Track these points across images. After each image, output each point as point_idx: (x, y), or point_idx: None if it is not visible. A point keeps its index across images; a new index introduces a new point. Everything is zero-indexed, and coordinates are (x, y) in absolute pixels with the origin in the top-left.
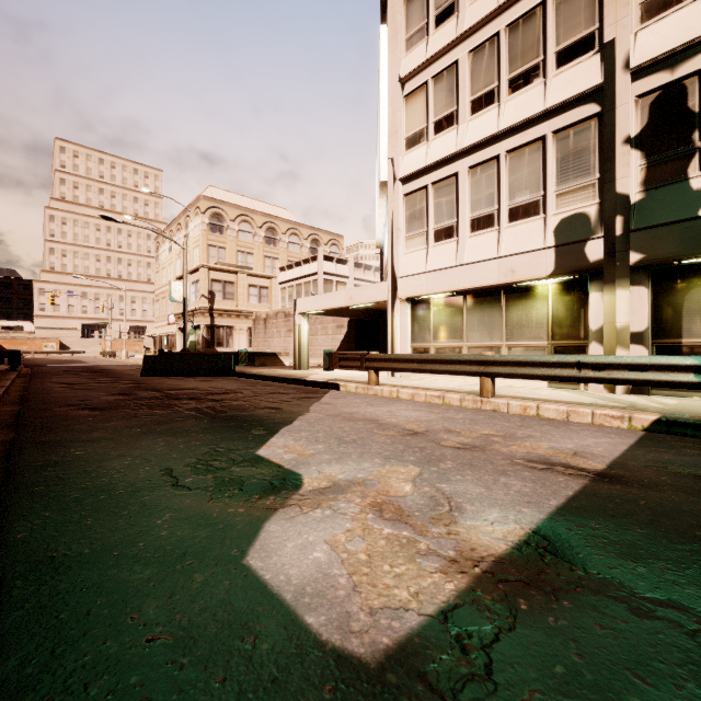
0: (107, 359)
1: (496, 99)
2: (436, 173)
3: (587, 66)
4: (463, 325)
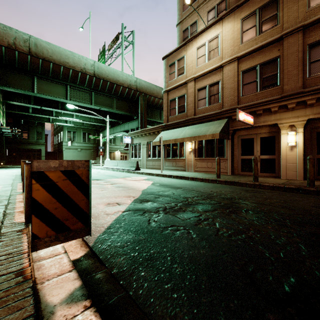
0: None
1: None
2: None
3: None
4: None
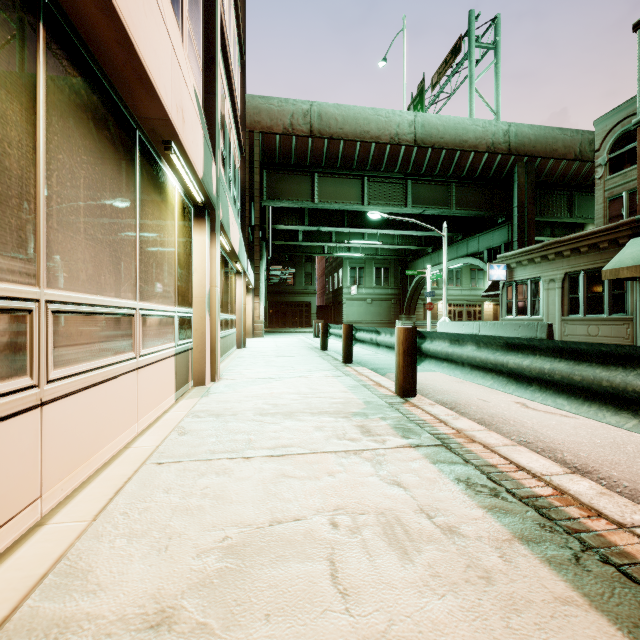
0: None
1: None
2: None
3: None
4: (39, 177)
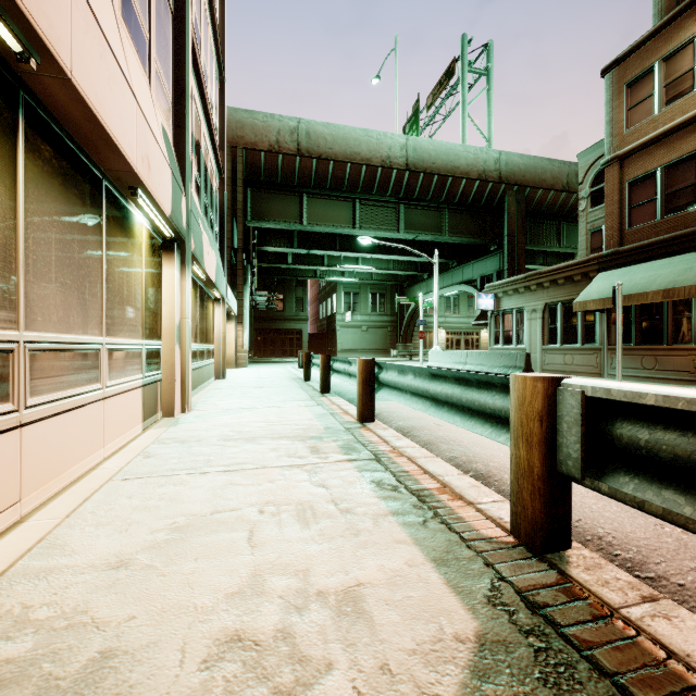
0: None
1: None
2: None
3: None
4: (19, 242)
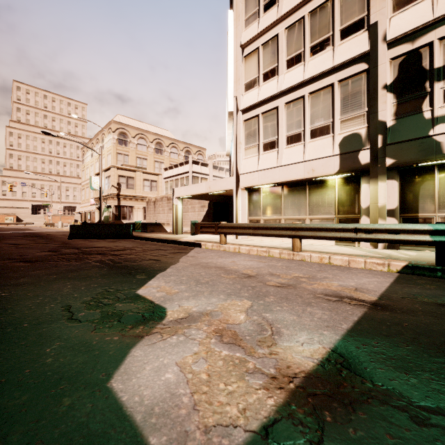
0: (49, 228)
1: (302, 59)
2: (264, 107)
3: (360, 39)
4: (282, 205)
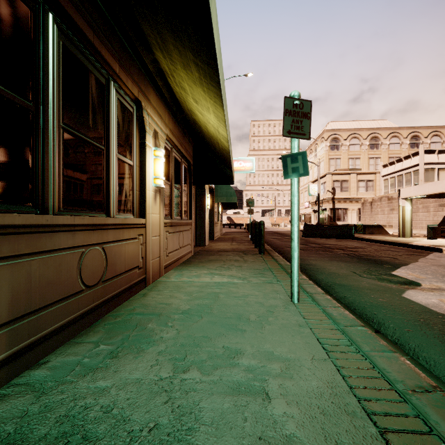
0: (275, 227)
1: None
2: None
3: None
4: None
